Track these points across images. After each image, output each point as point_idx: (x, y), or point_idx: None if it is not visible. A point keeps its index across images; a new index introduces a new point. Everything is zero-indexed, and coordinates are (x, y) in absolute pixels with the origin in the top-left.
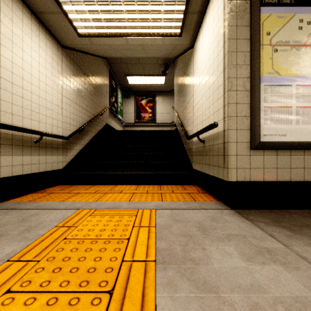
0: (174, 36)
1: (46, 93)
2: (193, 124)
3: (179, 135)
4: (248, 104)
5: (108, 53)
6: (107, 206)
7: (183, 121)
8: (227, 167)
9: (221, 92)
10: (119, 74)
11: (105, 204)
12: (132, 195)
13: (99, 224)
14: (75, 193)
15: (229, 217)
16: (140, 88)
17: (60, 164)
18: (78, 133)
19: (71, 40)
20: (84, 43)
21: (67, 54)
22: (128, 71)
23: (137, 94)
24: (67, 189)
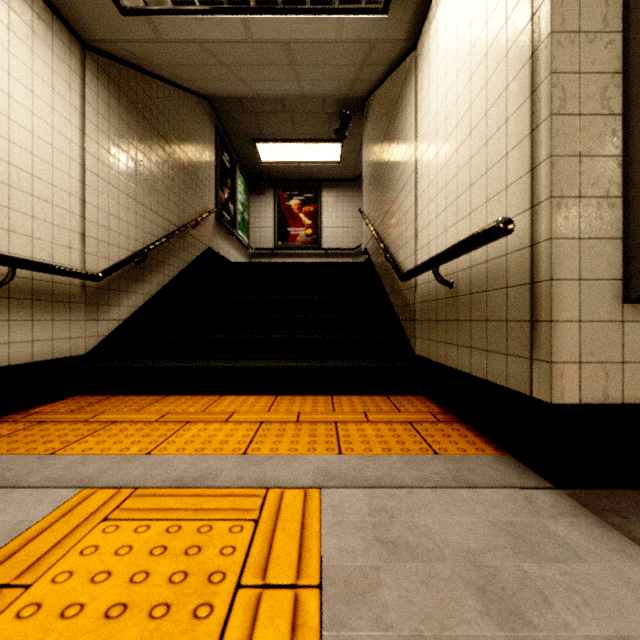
0: (369, 12)
1: (35, 156)
2: (415, 241)
3: (376, 273)
4: (617, 157)
5: (209, 80)
6: (174, 475)
7: (386, 238)
8: (548, 358)
9: (522, 127)
10: (240, 137)
11: (172, 467)
12: (258, 430)
13: (116, 572)
14: (104, 423)
15: (566, 528)
16: (286, 171)
17: (77, 343)
18: (134, 267)
19: (106, 27)
20: (140, 36)
21: (100, 68)
22: (258, 130)
23: (281, 186)
24: (90, 410)
